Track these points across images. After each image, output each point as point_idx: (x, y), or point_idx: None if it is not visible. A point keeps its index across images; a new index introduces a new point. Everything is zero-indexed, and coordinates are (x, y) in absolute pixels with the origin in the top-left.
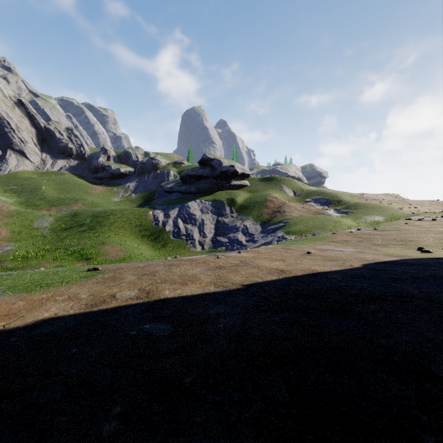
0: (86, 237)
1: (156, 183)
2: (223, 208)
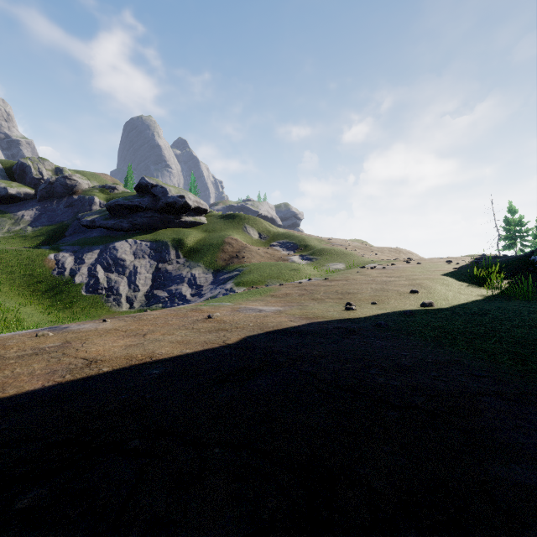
0: None
1: (70, 213)
2: (166, 252)
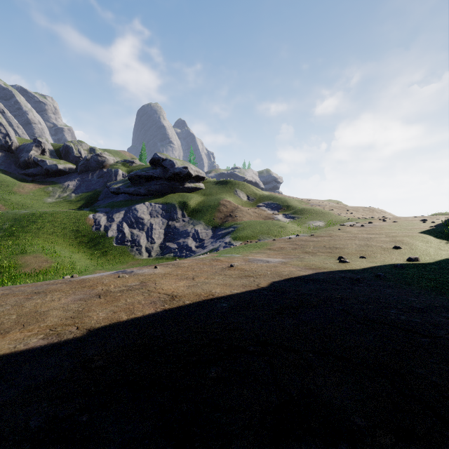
0: (2, 245)
1: (101, 182)
2: (174, 212)
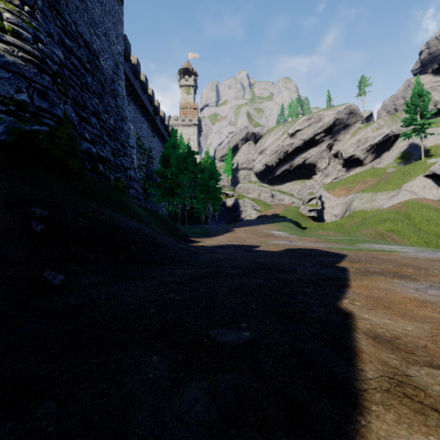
0: None
1: None
2: None
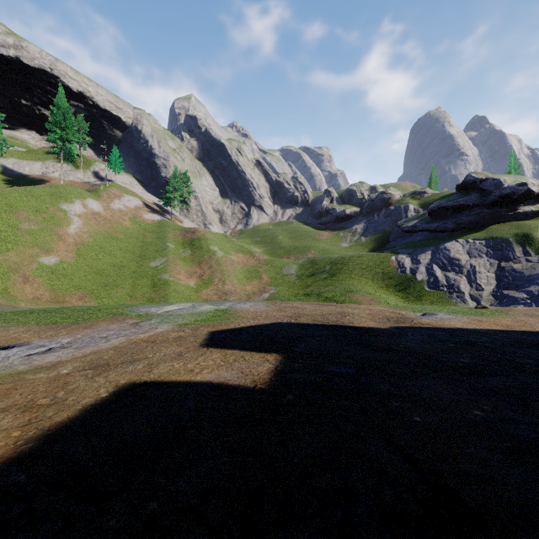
0: (330, 284)
1: (389, 222)
2: (508, 249)
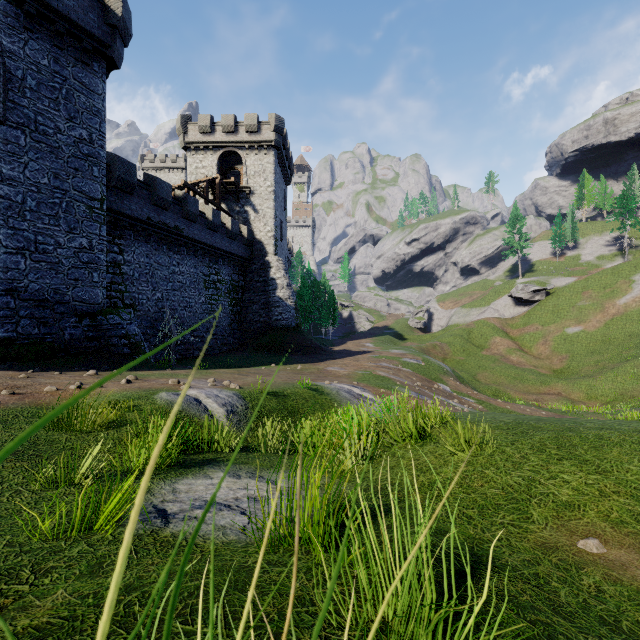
0: None
1: None
2: None
